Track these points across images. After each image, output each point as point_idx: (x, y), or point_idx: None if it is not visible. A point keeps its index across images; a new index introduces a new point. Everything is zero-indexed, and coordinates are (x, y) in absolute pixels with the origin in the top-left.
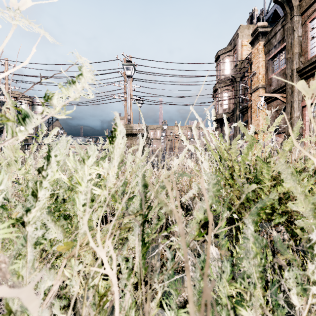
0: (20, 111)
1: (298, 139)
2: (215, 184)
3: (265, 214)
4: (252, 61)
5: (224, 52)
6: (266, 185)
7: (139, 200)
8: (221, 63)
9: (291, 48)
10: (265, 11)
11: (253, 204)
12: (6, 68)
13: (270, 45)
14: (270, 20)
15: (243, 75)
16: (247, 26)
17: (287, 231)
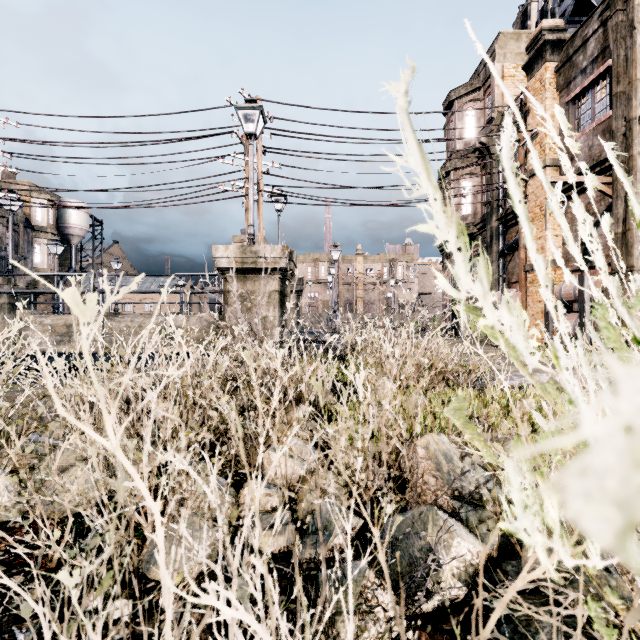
0: (33, 224)
1: None
2: None
3: None
4: (528, 108)
5: (464, 92)
6: None
7: None
8: (458, 117)
9: (624, 71)
10: None
11: None
12: None
13: (572, 68)
14: (568, 20)
15: None
16: (515, 34)
17: None
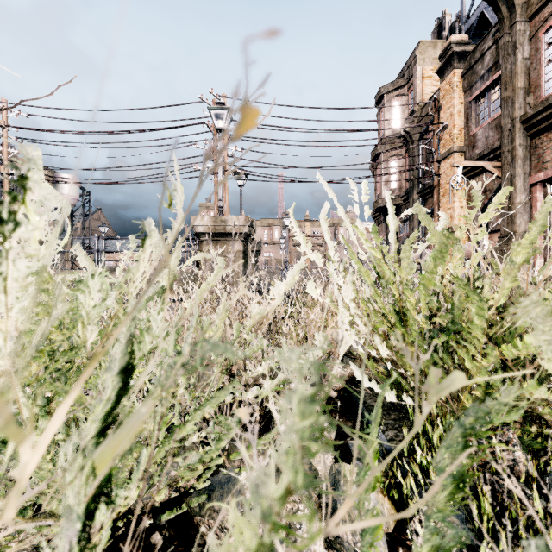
0: None
1: None
2: (308, 403)
3: (473, 400)
4: (440, 104)
5: (392, 88)
6: (476, 341)
7: (98, 421)
8: (387, 108)
9: (510, 80)
10: (465, 15)
11: (445, 377)
12: (4, 117)
13: (474, 75)
14: (473, 33)
15: (424, 129)
16: (432, 43)
17: (522, 443)
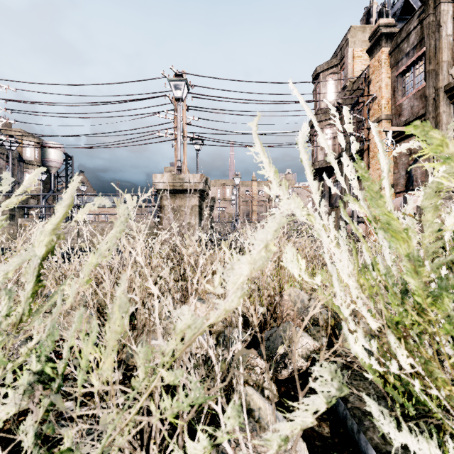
0: (24, 159)
1: (447, 199)
2: None
3: None
4: (370, 79)
5: (327, 67)
6: None
7: None
8: (322, 85)
9: (434, 55)
10: (390, 3)
11: None
12: None
13: (400, 52)
14: (398, 18)
15: (355, 101)
16: (362, 27)
17: None
